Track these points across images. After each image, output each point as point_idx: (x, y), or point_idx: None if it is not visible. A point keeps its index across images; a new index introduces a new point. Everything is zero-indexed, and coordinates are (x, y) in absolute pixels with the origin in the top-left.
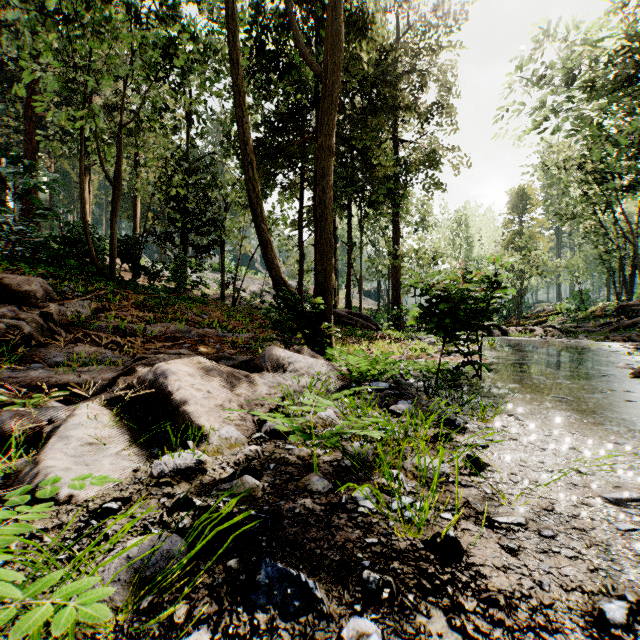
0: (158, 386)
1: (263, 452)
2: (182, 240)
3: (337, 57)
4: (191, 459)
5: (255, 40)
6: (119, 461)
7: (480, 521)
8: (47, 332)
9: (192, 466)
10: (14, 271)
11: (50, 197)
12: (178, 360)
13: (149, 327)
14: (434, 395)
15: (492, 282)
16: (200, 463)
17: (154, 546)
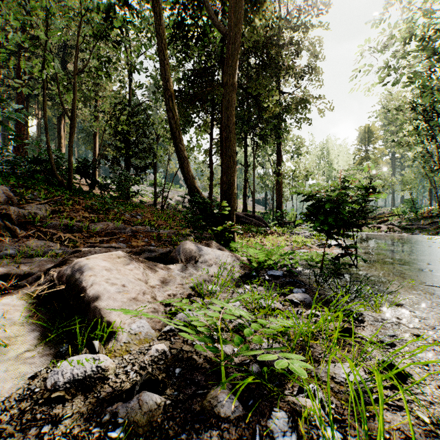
0: (73, 281)
1: (171, 349)
2: (126, 162)
3: (239, 12)
4: (90, 366)
5: (177, 14)
6: (17, 366)
7: None
8: (4, 229)
9: (91, 375)
10: None
11: (38, 135)
12: (99, 255)
13: (93, 225)
14: (324, 284)
15: (366, 188)
16: (100, 371)
17: None
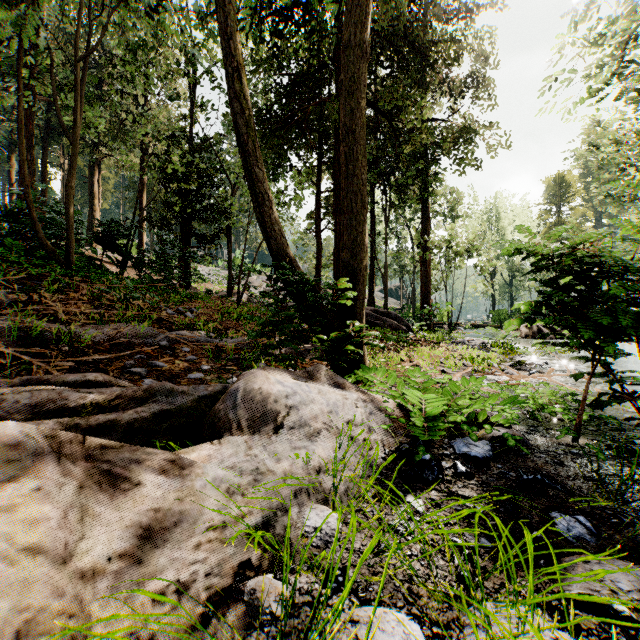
0: None
1: None
2: (182, 228)
3: None
4: None
5: None
6: None
7: None
8: None
9: None
10: None
11: (63, 195)
12: None
13: (90, 329)
14: (636, 499)
15: None
16: None
17: None
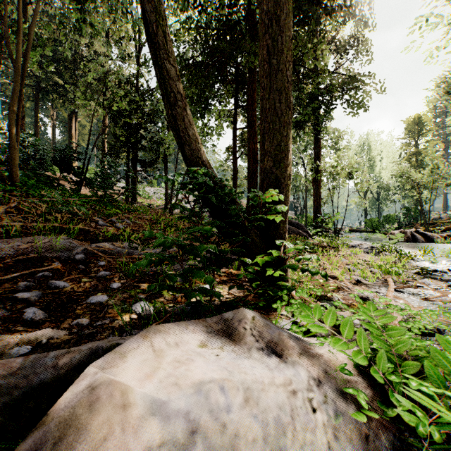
0: None
1: None
2: (128, 155)
3: None
4: None
5: None
6: None
7: None
8: None
9: None
10: None
11: (53, 137)
12: None
13: None
14: None
15: None
16: None
17: None
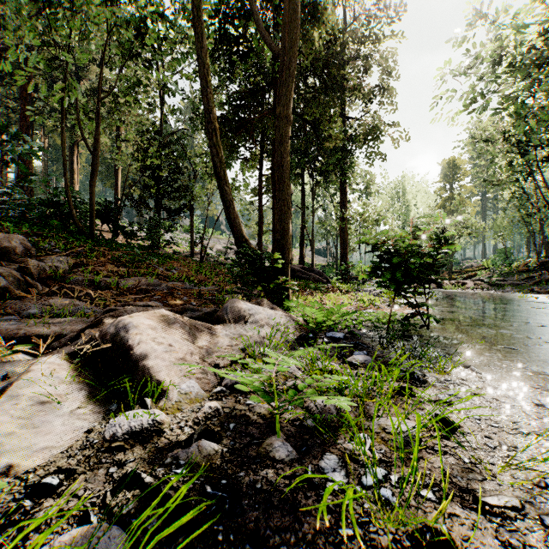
0: (119, 340)
1: (223, 408)
2: (156, 204)
3: (294, 33)
4: (147, 420)
5: (220, 26)
6: (72, 421)
7: (467, 502)
8: (24, 285)
9: (147, 427)
10: (1, 230)
11: (44, 168)
12: (141, 313)
13: (123, 281)
14: (388, 346)
15: (439, 239)
16: (156, 424)
17: (87, 545)
